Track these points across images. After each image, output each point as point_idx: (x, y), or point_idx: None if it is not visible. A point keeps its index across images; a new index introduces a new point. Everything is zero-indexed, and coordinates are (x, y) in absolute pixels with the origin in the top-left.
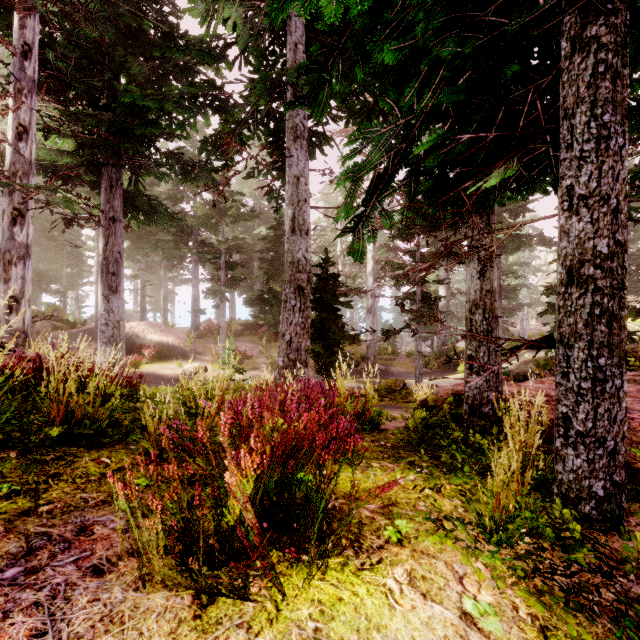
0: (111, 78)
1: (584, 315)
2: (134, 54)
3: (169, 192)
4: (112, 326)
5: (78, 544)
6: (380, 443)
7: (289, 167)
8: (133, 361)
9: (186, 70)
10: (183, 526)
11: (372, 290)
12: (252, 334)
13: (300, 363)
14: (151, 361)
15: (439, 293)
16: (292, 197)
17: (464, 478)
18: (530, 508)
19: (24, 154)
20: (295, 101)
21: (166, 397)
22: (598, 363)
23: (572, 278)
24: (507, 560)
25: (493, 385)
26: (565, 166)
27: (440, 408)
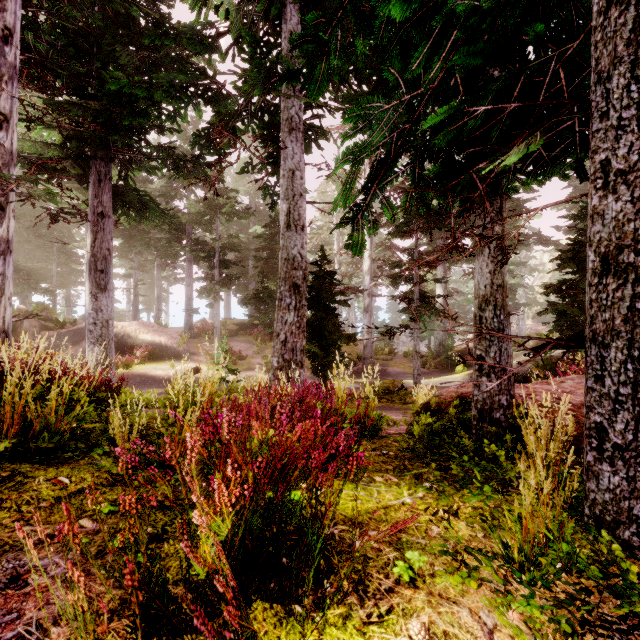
0: (99, 68)
1: (623, 309)
2: (123, 43)
3: (162, 189)
4: (100, 325)
5: (3, 602)
6: (382, 452)
7: (284, 160)
8: (124, 362)
9: (178, 61)
10: (139, 578)
11: (369, 289)
12: (247, 334)
13: (295, 364)
14: (143, 361)
15: (436, 292)
16: (287, 191)
17: (480, 495)
18: (565, 537)
19: (4, 144)
20: (289, 76)
21: (150, 401)
22: (639, 365)
23: (608, 267)
24: (546, 608)
25: (505, 388)
26: (599, 138)
27: (446, 413)
